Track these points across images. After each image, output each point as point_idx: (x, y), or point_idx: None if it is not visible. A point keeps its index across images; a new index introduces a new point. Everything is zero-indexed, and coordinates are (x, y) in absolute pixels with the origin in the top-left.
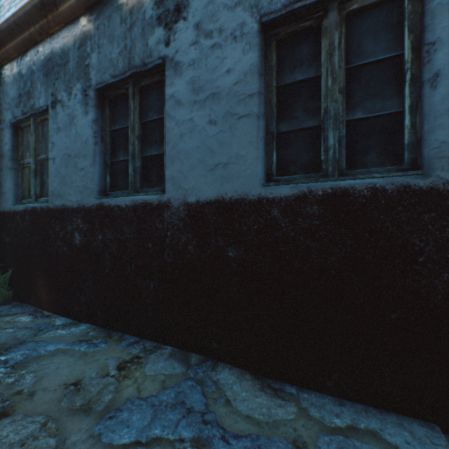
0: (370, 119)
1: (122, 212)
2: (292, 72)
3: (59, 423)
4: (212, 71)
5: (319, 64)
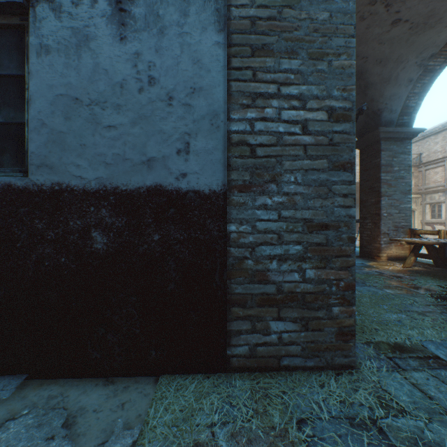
0: (7, 125)
1: None
2: None
3: None
4: None
5: None
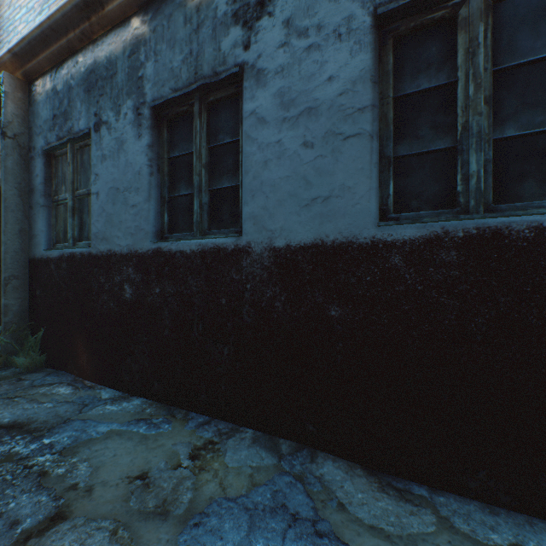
0: (527, 137)
1: (186, 260)
2: (415, 78)
3: (130, 530)
4: (307, 79)
5: (453, 67)
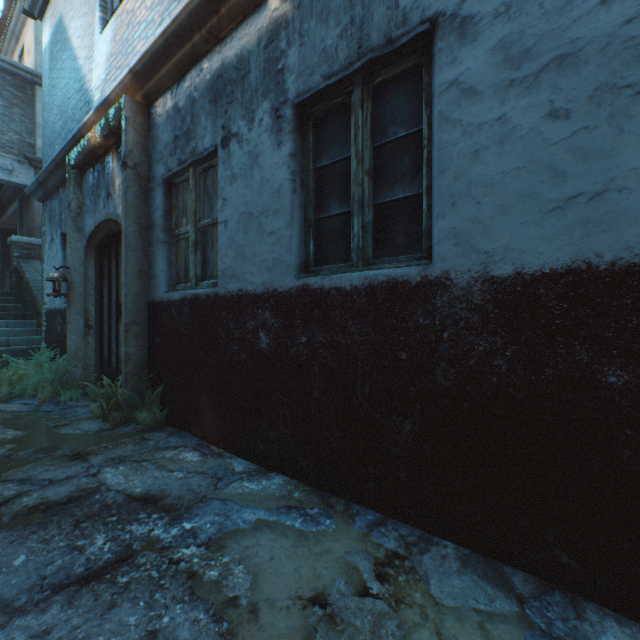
0: None
1: (344, 299)
2: None
3: None
4: (556, 12)
5: None
